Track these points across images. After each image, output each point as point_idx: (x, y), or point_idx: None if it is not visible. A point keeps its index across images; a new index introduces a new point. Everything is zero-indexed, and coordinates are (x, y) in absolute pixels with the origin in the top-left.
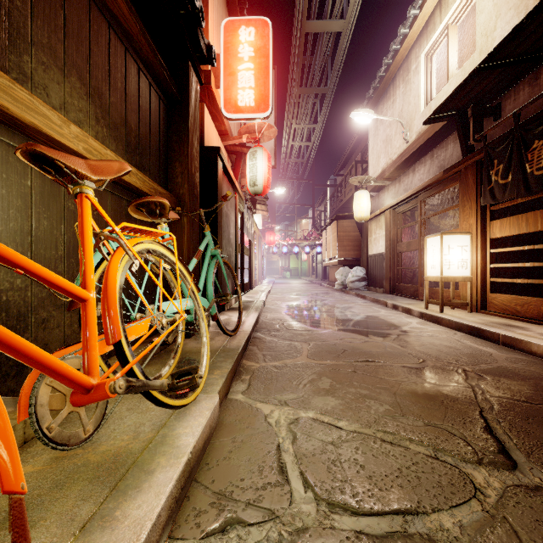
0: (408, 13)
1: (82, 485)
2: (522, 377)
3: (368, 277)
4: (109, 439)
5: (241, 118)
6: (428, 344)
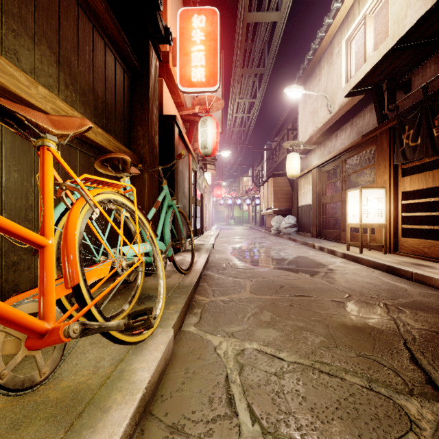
0: (332, 6)
1: (39, 425)
2: (435, 310)
3: (298, 223)
4: (70, 374)
5: (194, 91)
6: (352, 280)
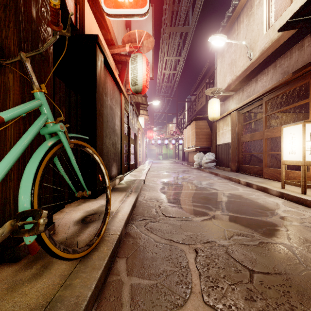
0: None
1: None
2: None
3: (217, 159)
4: None
5: (120, 14)
6: None
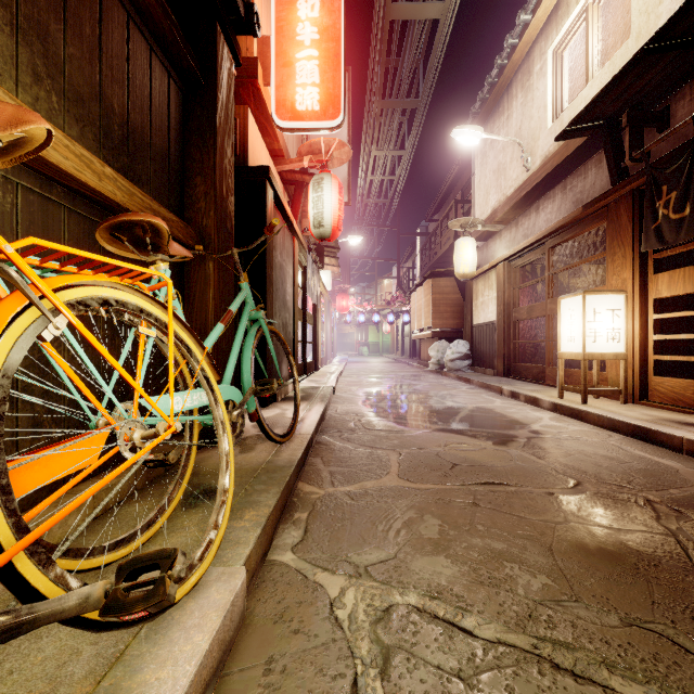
0: None
1: None
2: None
3: (473, 353)
4: None
5: (300, 128)
6: (577, 452)
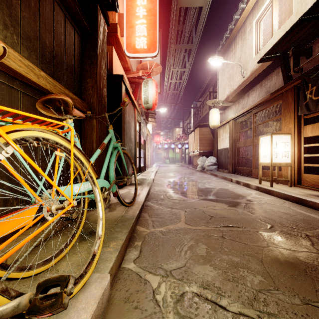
0: None
1: None
2: None
3: (218, 162)
4: None
5: (138, 56)
6: (270, 210)
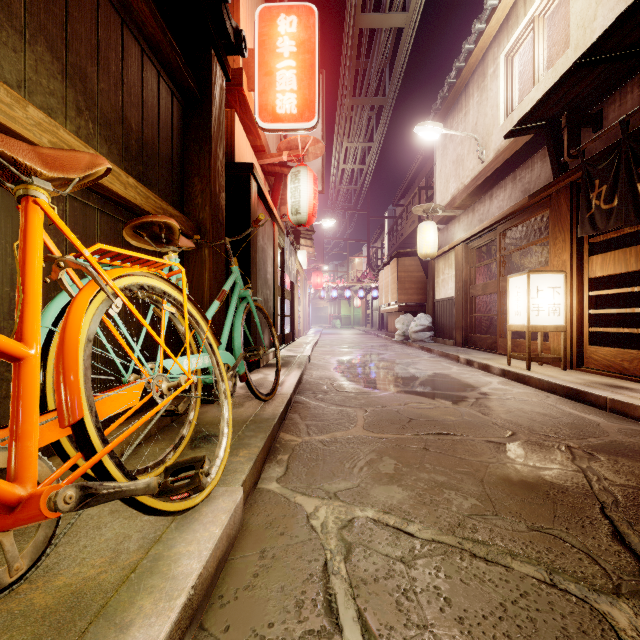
0: (485, 3)
1: None
2: None
3: (435, 326)
4: (72, 563)
5: (280, 128)
6: (516, 410)
